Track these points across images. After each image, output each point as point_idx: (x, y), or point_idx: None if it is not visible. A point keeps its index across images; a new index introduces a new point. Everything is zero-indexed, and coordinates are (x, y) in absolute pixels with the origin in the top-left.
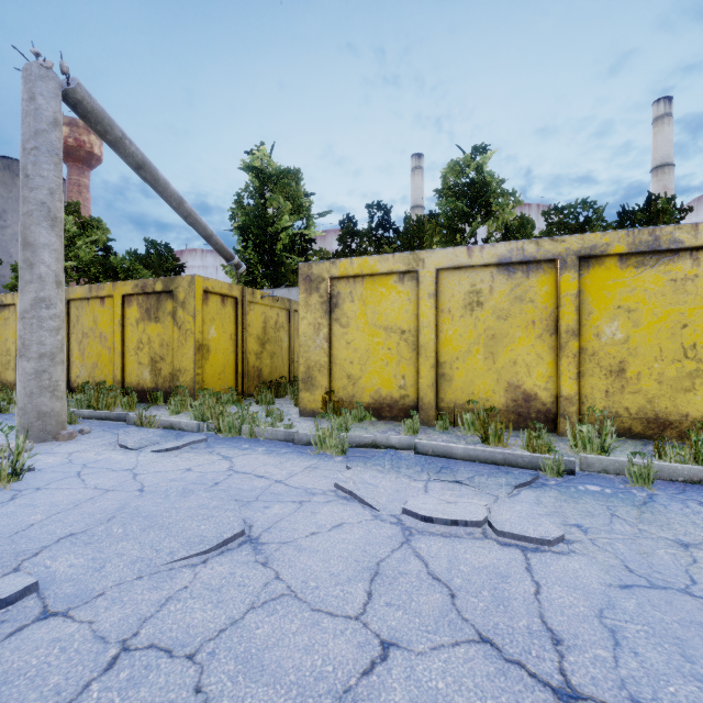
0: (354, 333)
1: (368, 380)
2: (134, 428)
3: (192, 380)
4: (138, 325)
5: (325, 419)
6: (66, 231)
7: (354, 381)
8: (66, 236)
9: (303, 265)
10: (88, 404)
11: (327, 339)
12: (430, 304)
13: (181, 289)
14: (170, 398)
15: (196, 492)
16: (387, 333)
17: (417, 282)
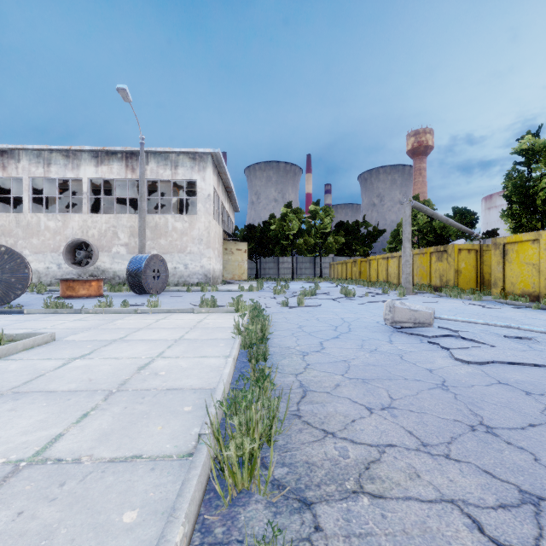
0: (513, 265)
1: (519, 284)
2: (428, 294)
3: (453, 283)
4: (435, 263)
5: (477, 292)
6: (412, 211)
7: (513, 285)
8: (412, 214)
9: (493, 239)
10: (418, 290)
11: (502, 268)
12: (544, 253)
13: (449, 250)
14: (443, 289)
15: (432, 299)
16: (527, 265)
17: (539, 244)
